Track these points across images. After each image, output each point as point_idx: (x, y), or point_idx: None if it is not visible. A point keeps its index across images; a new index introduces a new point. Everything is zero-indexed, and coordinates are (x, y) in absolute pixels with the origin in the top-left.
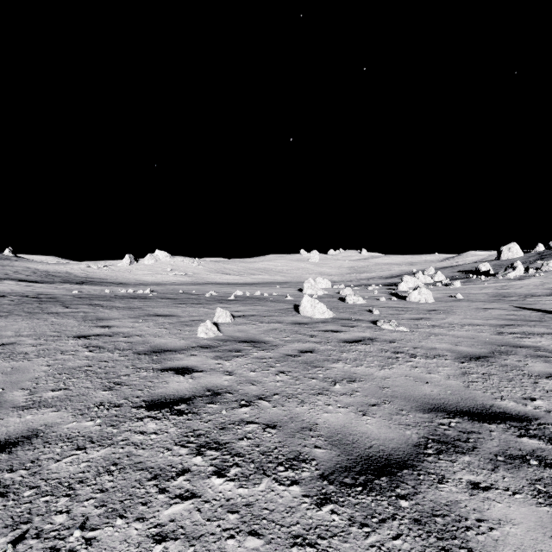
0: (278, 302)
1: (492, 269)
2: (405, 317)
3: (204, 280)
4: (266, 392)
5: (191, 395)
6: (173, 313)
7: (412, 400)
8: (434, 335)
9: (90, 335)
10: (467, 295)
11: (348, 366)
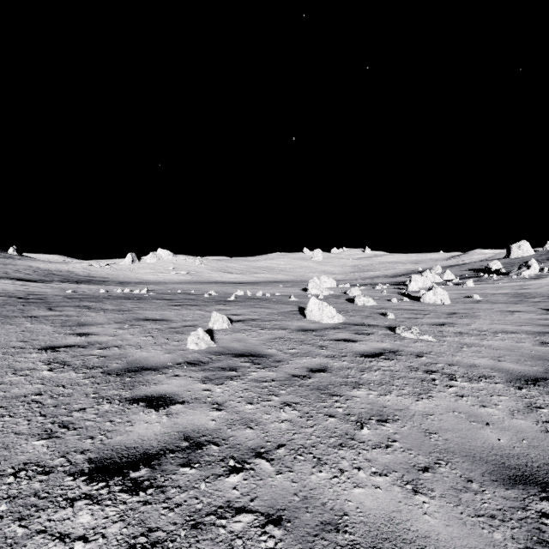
0: (281, 303)
1: (503, 268)
2: (425, 322)
3: (206, 279)
4: (267, 443)
5: (159, 448)
6: (165, 317)
7: (479, 459)
8: (466, 347)
9: (60, 347)
10: (484, 295)
11: (374, 395)
